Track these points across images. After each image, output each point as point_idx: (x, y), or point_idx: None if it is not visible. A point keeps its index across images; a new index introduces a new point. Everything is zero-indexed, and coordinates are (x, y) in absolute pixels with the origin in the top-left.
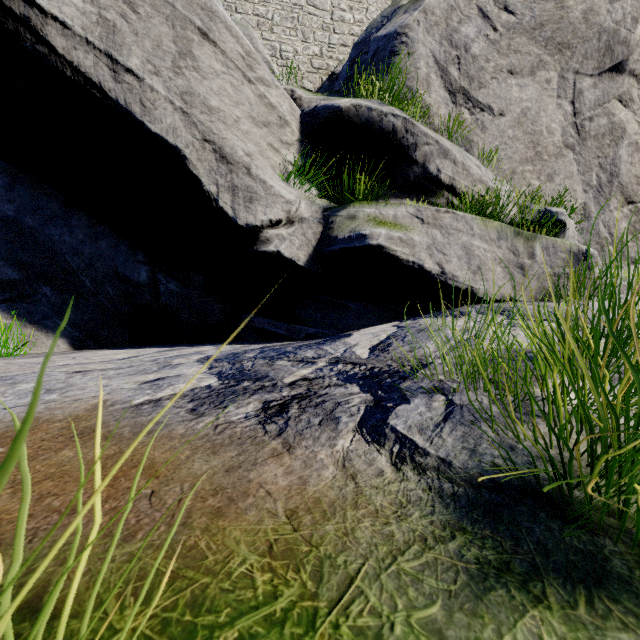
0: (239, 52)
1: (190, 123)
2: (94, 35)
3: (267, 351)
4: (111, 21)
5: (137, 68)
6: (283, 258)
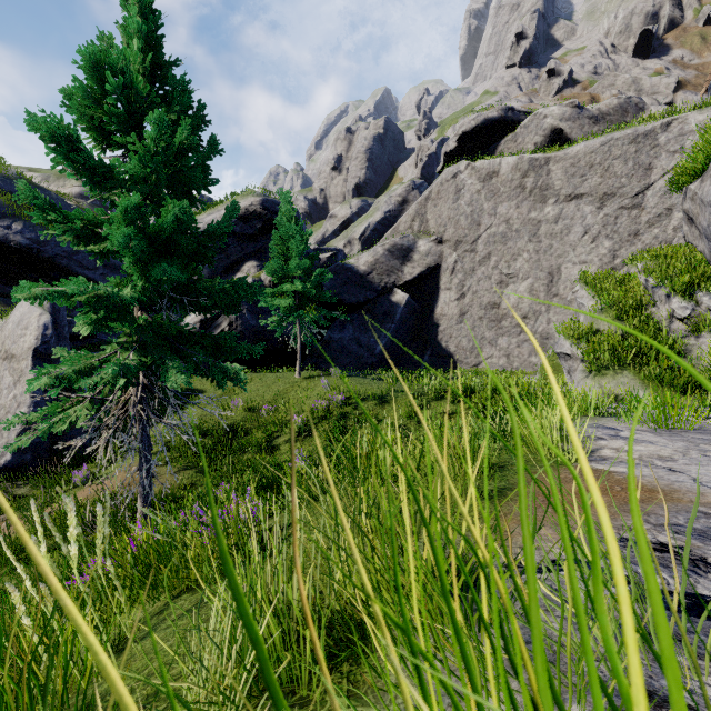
0: None
1: None
2: None
3: None
4: None
5: None
6: None
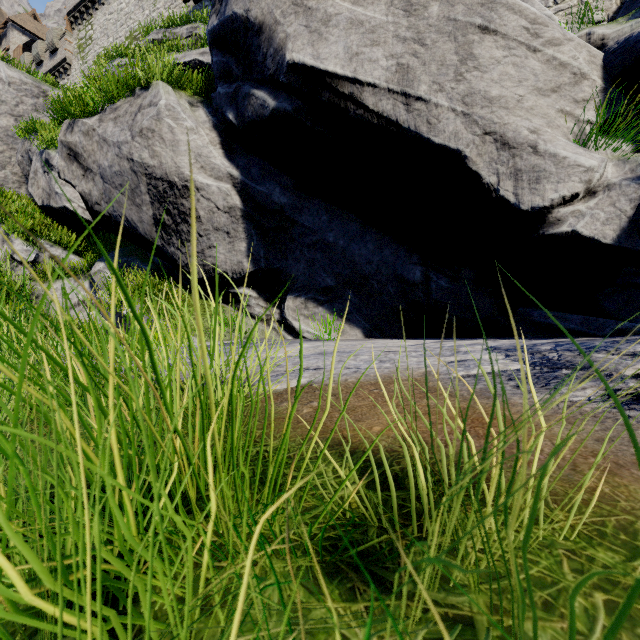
0: (522, 26)
1: (470, 123)
2: (393, 83)
3: (565, 345)
4: (405, 64)
5: (424, 93)
6: (580, 238)
